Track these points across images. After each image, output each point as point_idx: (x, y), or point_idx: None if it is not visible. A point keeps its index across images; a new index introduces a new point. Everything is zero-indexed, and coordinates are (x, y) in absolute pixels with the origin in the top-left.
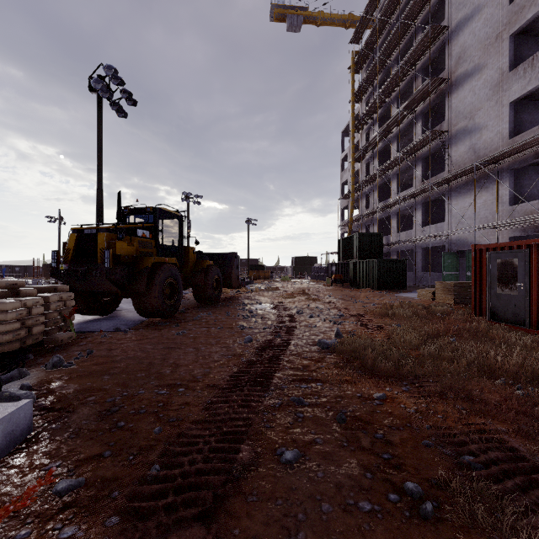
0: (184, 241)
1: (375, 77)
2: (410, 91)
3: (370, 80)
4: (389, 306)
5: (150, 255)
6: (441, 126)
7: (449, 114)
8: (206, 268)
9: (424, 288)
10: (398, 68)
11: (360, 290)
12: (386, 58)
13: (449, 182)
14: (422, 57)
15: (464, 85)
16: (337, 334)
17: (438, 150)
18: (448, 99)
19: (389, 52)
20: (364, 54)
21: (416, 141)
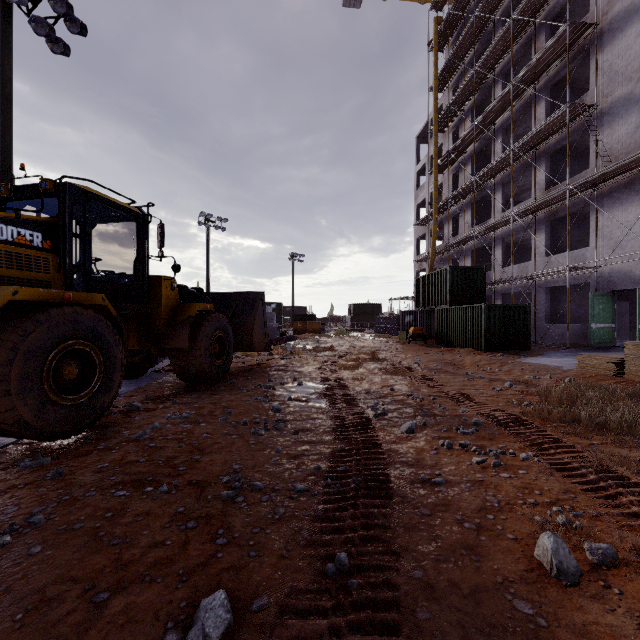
0: (147, 263)
1: (467, 50)
2: (522, 64)
3: (460, 55)
4: (566, 396)
5: (39, 287)
6: (582, 101)
7: (596, 80)
8: (198, 317)
9: (557, 348)
10: (509, 24)
11: (455, 352)
12: (485, 18)
13: (598, 183)
14: (547, 3)
15: (626, 28)
16: (560, 564)
17: (571, 141)
18: (596, 56)
19: (491, 8)
20: (451, 21)
21: (541, 126)
